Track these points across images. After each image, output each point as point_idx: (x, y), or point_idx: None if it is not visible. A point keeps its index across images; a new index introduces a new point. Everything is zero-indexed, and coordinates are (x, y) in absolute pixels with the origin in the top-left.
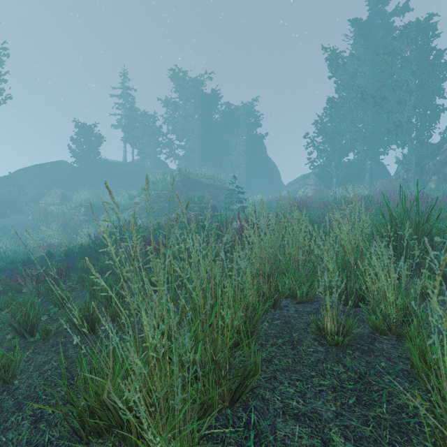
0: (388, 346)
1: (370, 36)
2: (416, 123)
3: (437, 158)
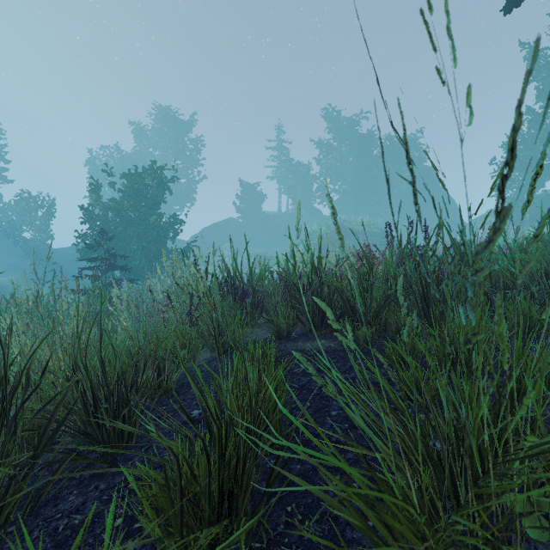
0: None
1: None
2: None
3: None
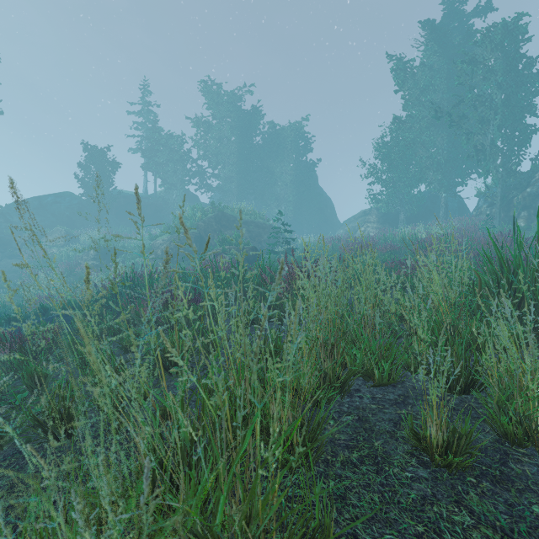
0: (533, 468)
1: (445, 41)
2: (502, 147)
3: (528, 190)
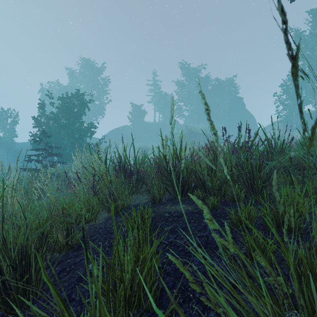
0: None
1: None
2: None
3: None
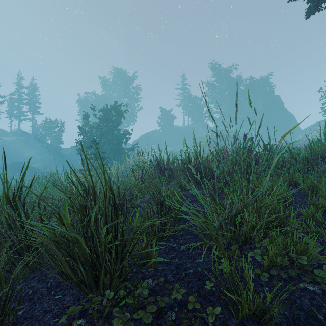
0: None
1: None
2: None
3: None
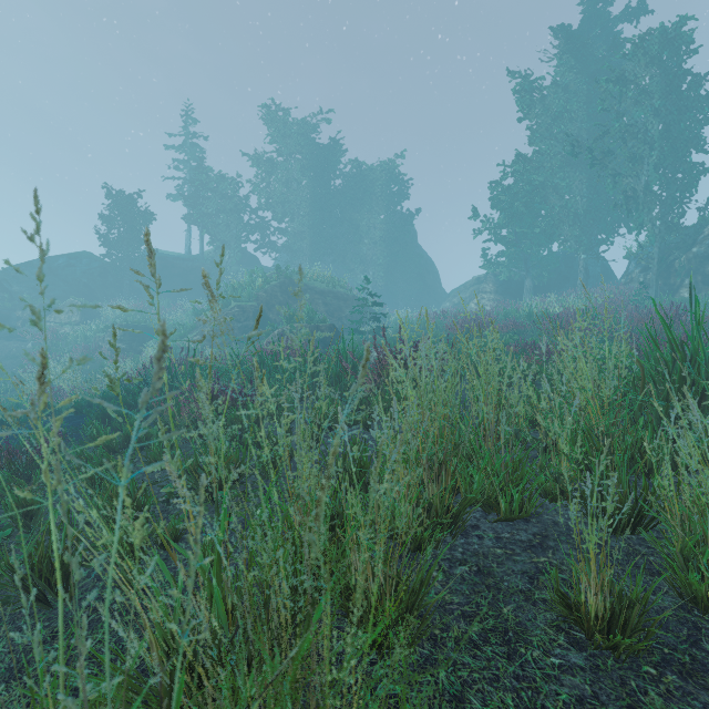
0: None
1: (585, 54)
2: (660, 194)
3: (693, 250)
